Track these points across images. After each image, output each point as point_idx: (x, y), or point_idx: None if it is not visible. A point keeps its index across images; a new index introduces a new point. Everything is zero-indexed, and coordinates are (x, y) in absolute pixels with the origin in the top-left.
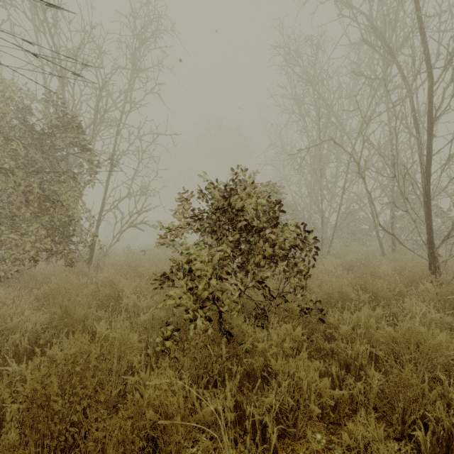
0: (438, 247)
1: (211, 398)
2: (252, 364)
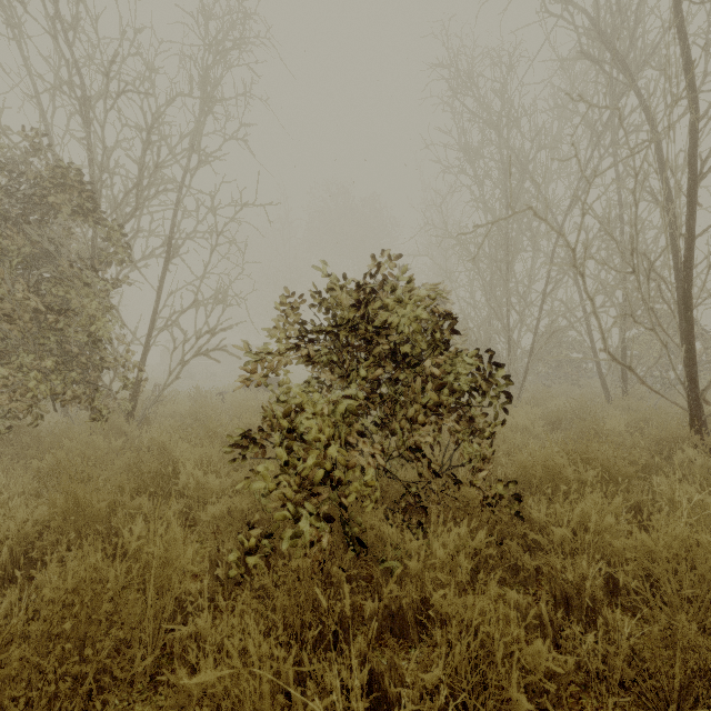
0: (706, 390)
1: (325, 669)
2: (398, 596)
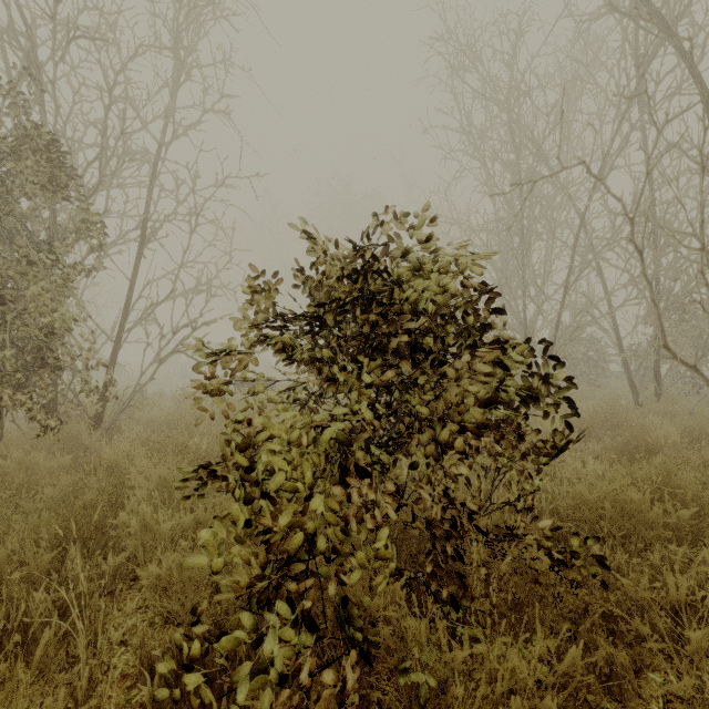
0: None
1: None
2: None
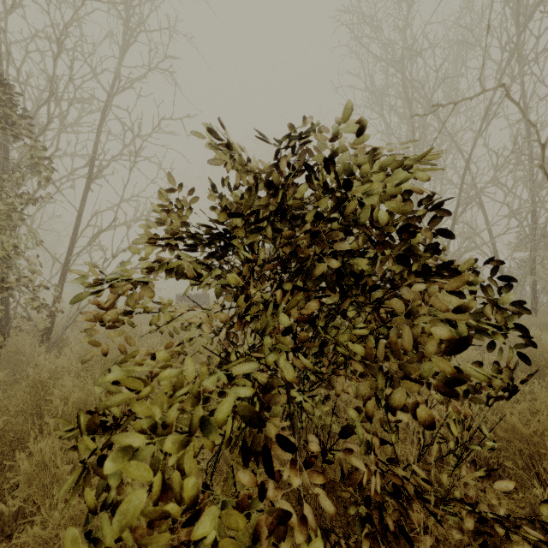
0: None
1: None
2: None
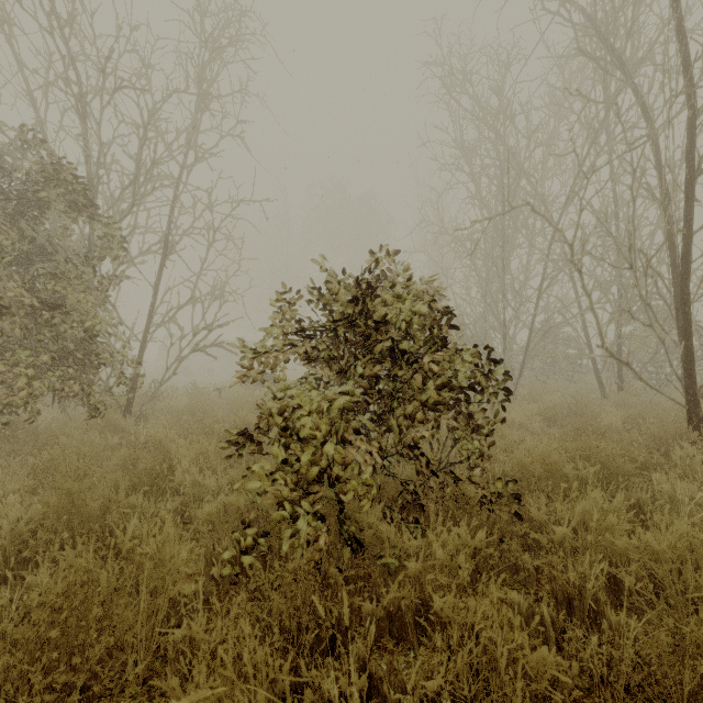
0: None
1: (323, 675)
2: (397, 597)
